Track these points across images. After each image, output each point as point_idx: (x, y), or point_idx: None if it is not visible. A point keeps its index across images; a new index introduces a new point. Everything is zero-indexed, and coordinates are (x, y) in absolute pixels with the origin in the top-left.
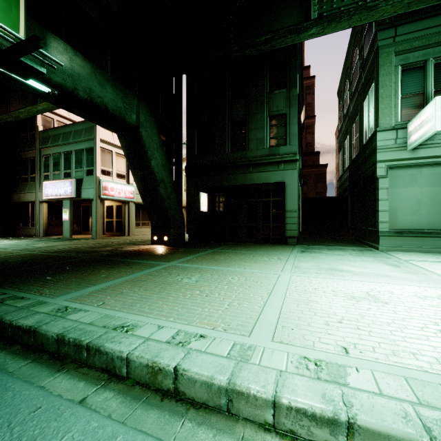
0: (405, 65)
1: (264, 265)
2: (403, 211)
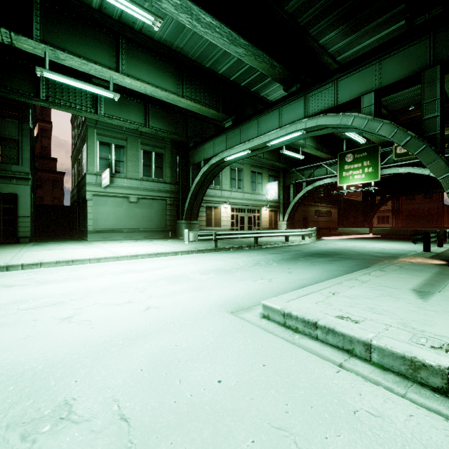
0: (101, 142)
1: (4, 252)
2: (101, 219)
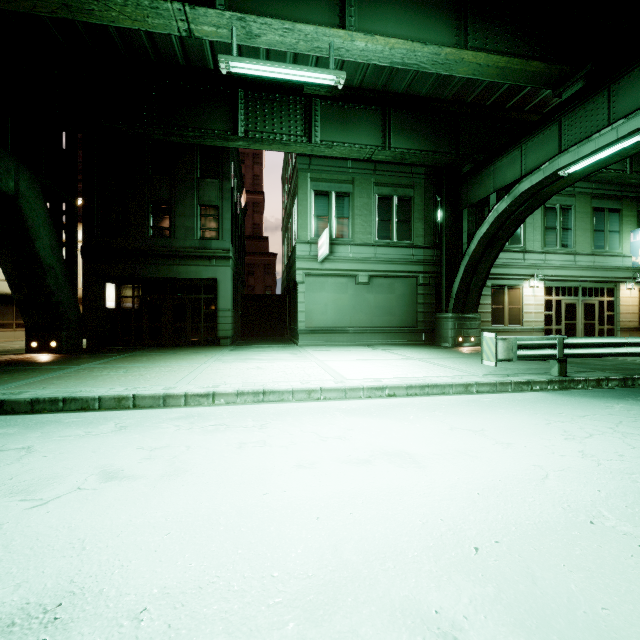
0: (317, 191)
1: (190, 360)
2: (316, 312)
